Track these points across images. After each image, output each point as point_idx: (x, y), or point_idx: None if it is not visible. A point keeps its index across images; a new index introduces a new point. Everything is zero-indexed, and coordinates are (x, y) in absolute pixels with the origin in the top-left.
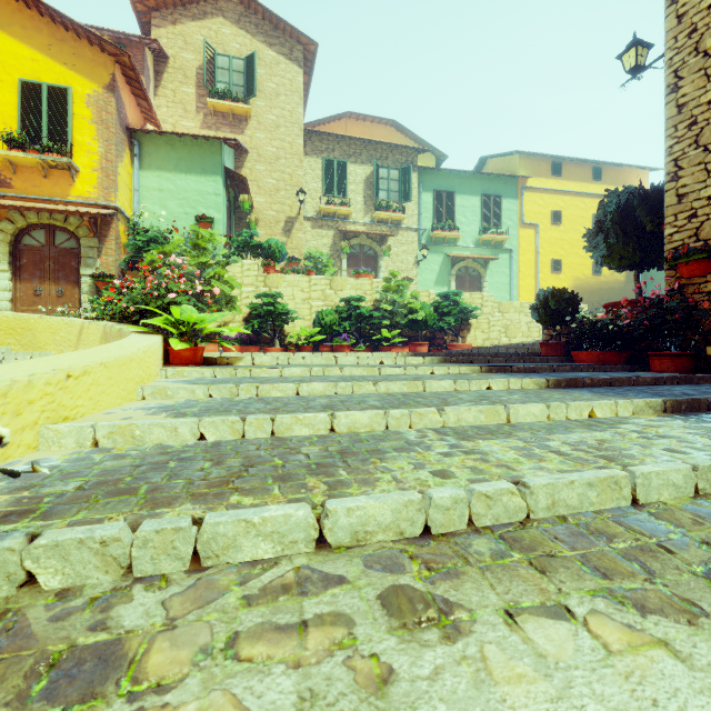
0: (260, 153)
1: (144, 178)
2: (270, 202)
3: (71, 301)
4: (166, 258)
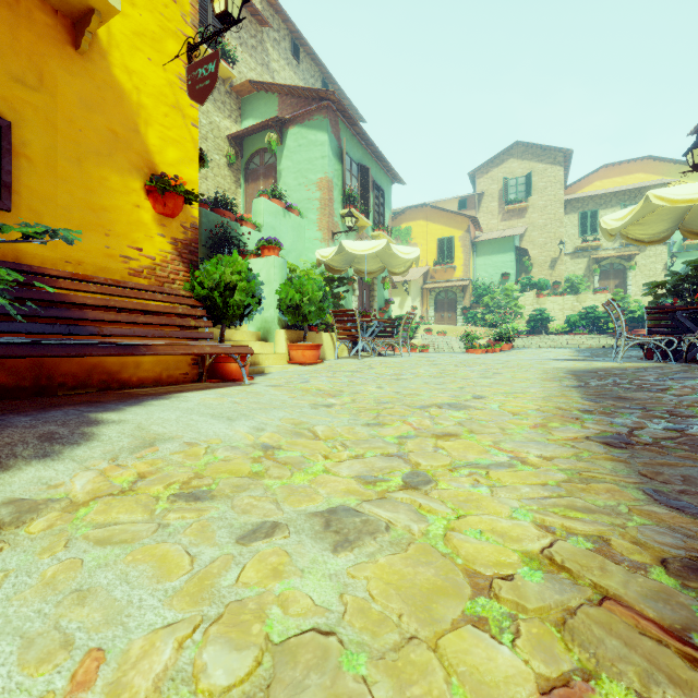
0: (534, 226)
1: (477, 261)
2: (541, 252)
3: (453, 319)
4: (492, 299)
